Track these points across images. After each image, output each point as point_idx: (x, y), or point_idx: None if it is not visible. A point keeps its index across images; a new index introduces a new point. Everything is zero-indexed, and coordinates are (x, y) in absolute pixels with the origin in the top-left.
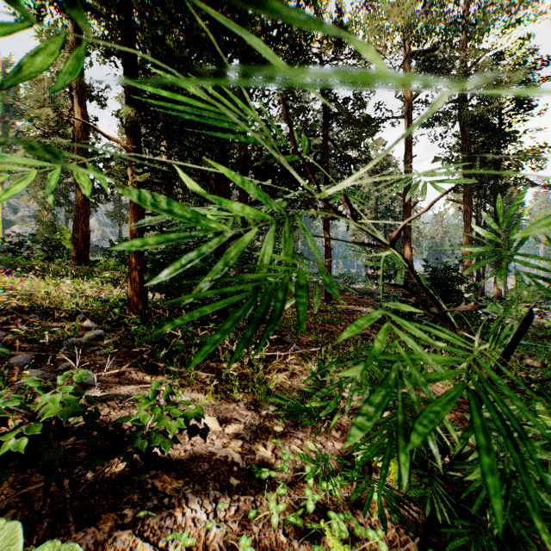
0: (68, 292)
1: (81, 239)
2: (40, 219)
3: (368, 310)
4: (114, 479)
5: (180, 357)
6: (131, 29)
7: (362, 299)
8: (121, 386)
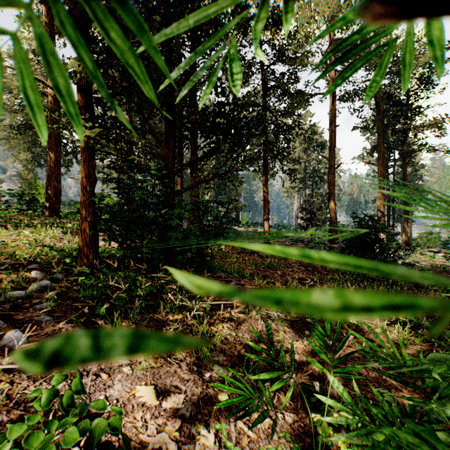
0: (25, 242)
1: (53, 194)
2: (23, 177)
3: None
4: None
5: (123, 310)
6: None
7: (295, 245)
8: None
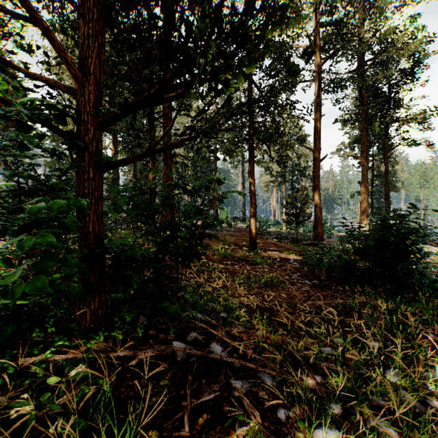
0: None
1: None
2: None
3: (292, 257)
4: None
5: None
6: None
7: (280, 242)
8: None
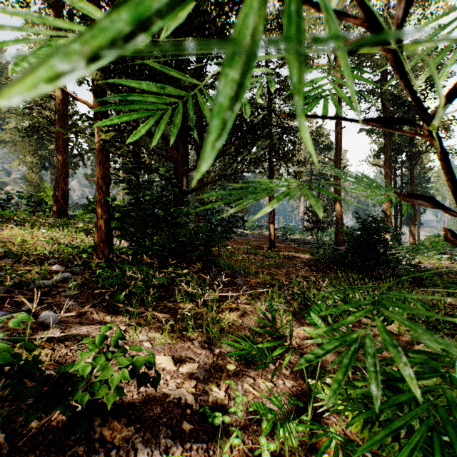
0: (42, 239)
1: (61, 196)
2: (29, 180)
3: (305, 256)
4: (61, 428)
5: (139, 298)
6: (97, 2)
7: (300, 247)
8: (81, 327)
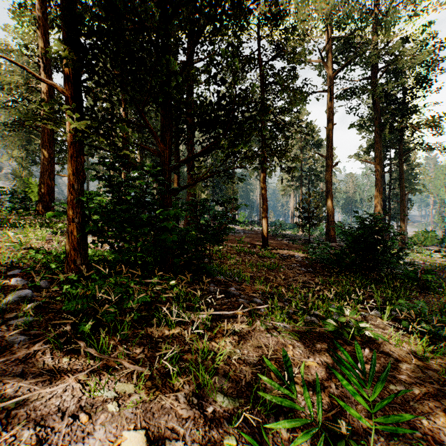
0: (8, 244)
1: (46, 192)
2: (18, 175)
3: (299, 254)
4: None
5: (112, 326)
6: None
7: (292, 244)
8: (21, 381)
